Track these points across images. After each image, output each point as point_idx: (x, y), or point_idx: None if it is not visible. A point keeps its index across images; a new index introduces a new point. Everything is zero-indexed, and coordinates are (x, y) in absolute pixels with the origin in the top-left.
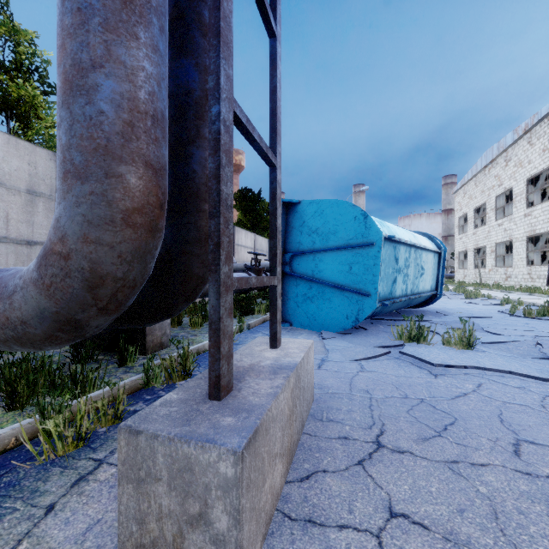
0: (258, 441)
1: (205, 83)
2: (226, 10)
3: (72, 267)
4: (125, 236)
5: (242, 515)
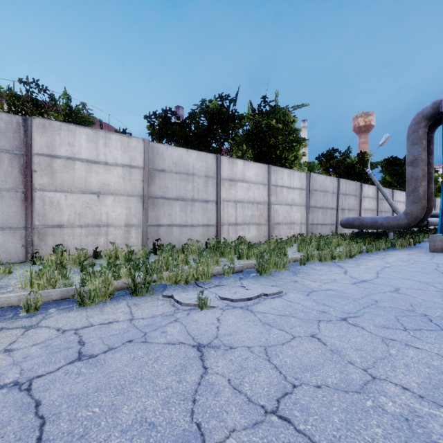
0: None
1: (430, 175)
2: None
3: (413, 216)
4: (422, 211)
5: None
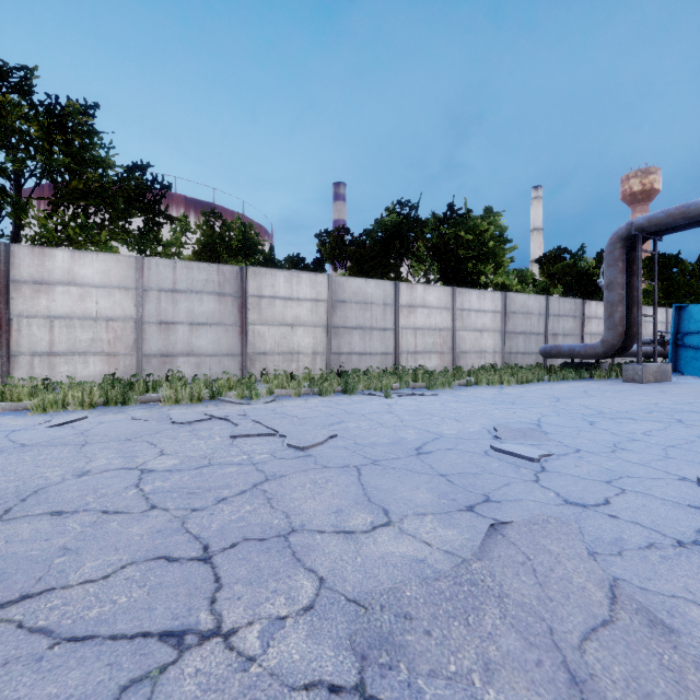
0: (646, 367)
1: (632, 299)
2: (640, 302)
3: (609, 344)
4: (618, 338)
5: (643, 373)
